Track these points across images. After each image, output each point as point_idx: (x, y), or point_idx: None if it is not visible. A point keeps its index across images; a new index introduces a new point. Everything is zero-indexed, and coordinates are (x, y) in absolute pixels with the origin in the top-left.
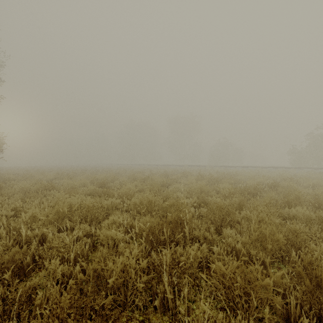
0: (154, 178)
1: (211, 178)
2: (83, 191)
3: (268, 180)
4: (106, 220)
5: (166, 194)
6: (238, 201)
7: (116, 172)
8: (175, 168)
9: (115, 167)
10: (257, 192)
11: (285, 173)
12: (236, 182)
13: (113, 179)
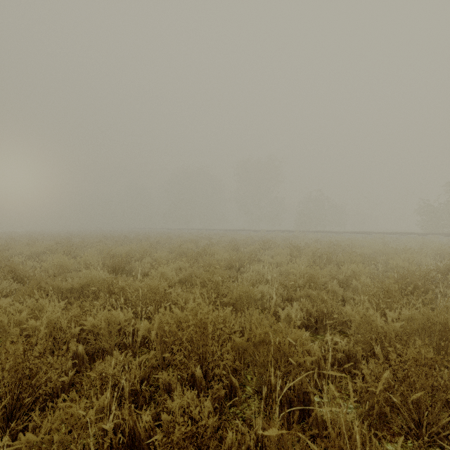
0: (214, 252)
1: (315, 252)
2: (65, 283)
3: (420, 257)
4: (23, 437)
5: (241, 294)
6: (436, 324)
7: (155, 242)
8: (247, 235)
9: (157, 233)
10: (429, 286)
11: (432, 243)
12: (363, 261)
13: (142, 255)
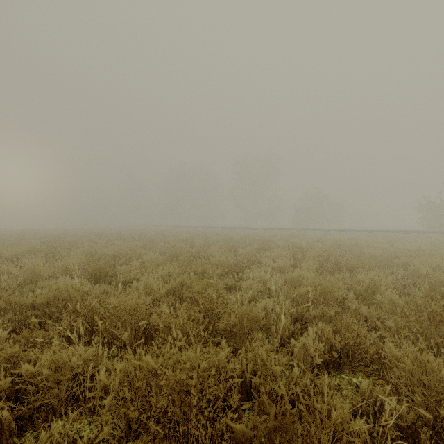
0: (210, 254)
1: (320, 255)
2: (25, 298)
3: (438, 261)
4: None
5: (240, 317)
6: None
7: (148, 241)
8: (245, 233)
9: (153, 231)
10: None
11: (443, 243)
12: (376, 265)
13: (130, 258)
